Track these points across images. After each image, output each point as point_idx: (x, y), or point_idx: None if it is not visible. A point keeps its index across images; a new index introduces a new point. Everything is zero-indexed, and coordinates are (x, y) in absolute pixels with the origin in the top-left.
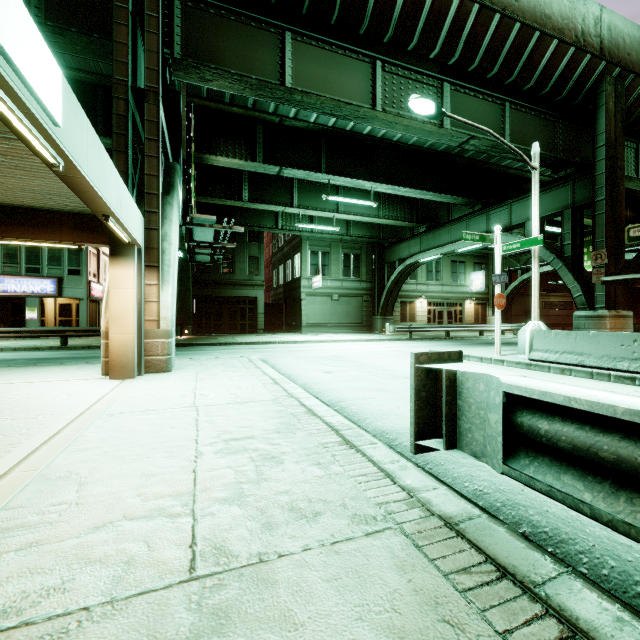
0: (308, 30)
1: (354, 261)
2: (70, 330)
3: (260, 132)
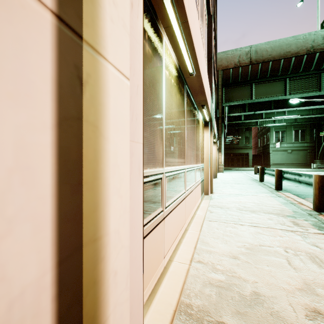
0: (260, 80)
1: (301, 133)
2: None
3: None
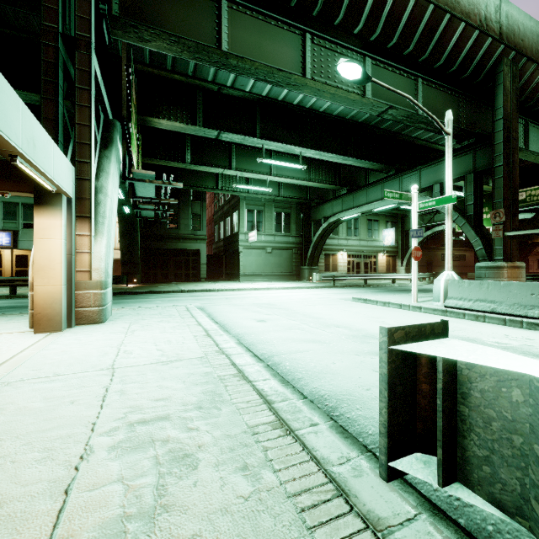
0: None
1: (285, 219)
2: (19, 280)
3: (200, 99)
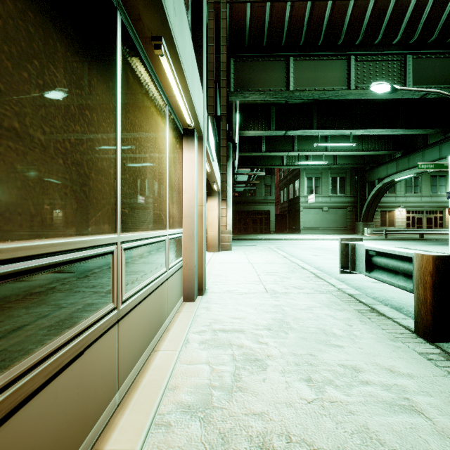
0: (303, 52)
1: (340, 182)
2: None
3: (273, 111)
